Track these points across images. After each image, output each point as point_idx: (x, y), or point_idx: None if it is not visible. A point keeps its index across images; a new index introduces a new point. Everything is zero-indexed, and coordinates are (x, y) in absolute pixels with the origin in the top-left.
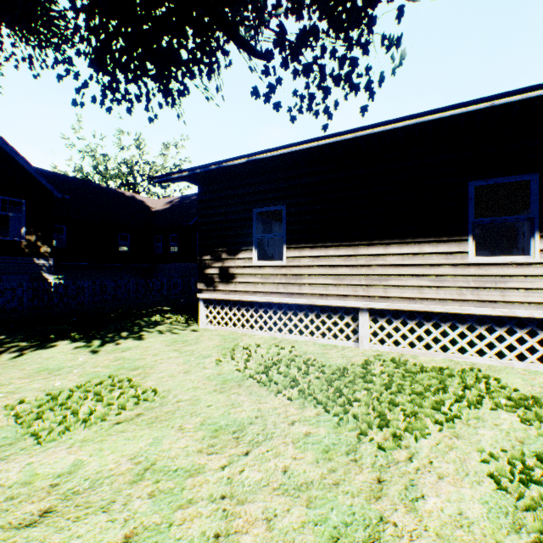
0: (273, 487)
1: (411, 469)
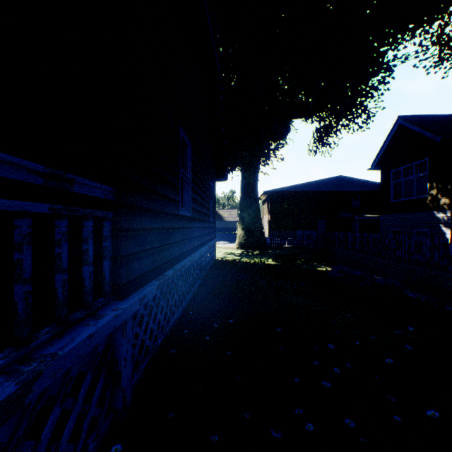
0: None
1: None
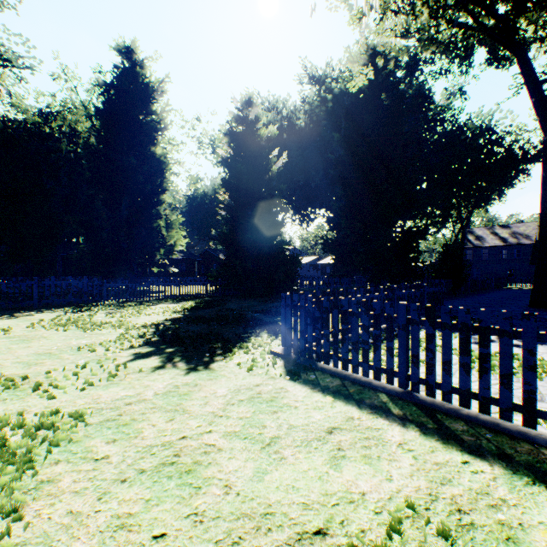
0: (189, 413)
1: (103, 403)
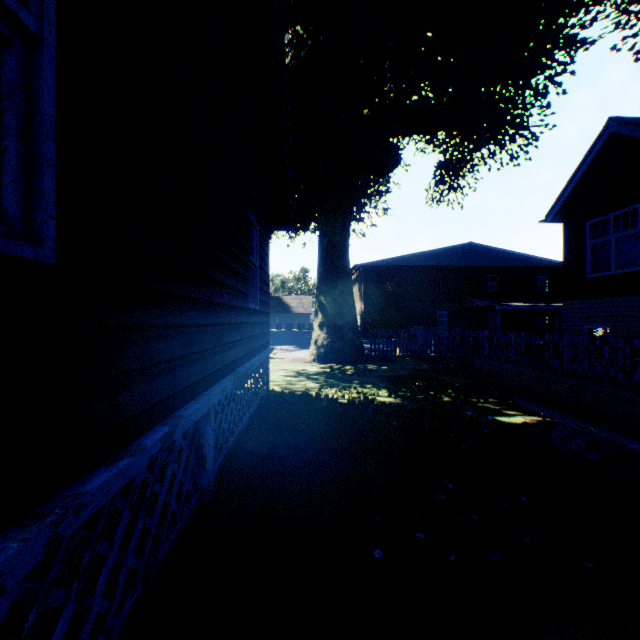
0: None
1: None
